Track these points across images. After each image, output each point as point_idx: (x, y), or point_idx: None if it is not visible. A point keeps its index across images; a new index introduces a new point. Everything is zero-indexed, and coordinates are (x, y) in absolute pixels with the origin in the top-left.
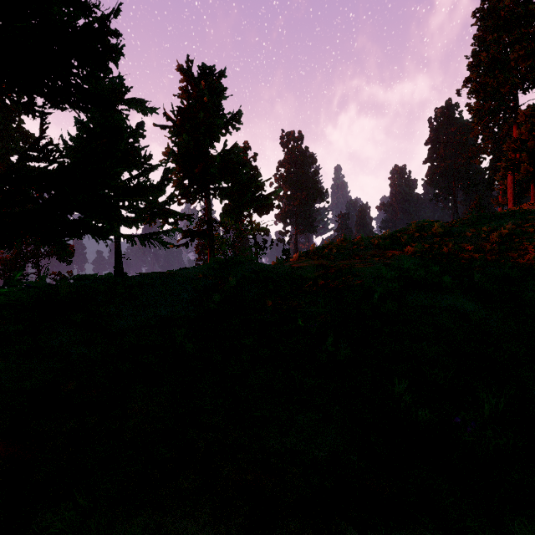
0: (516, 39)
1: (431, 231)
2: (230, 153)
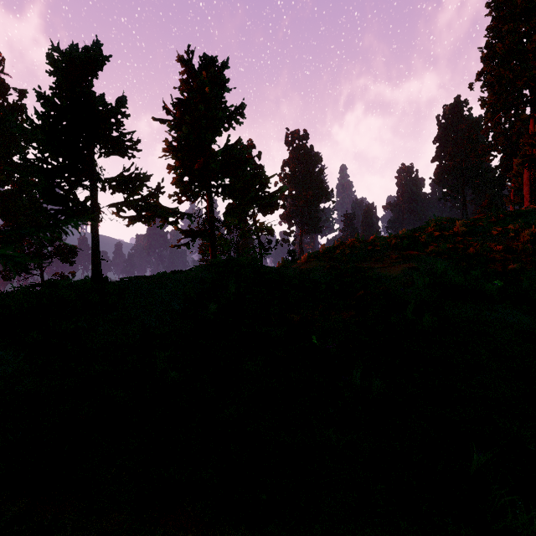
0: (533, 29)
1: (452, 229)
2: (233, 148)
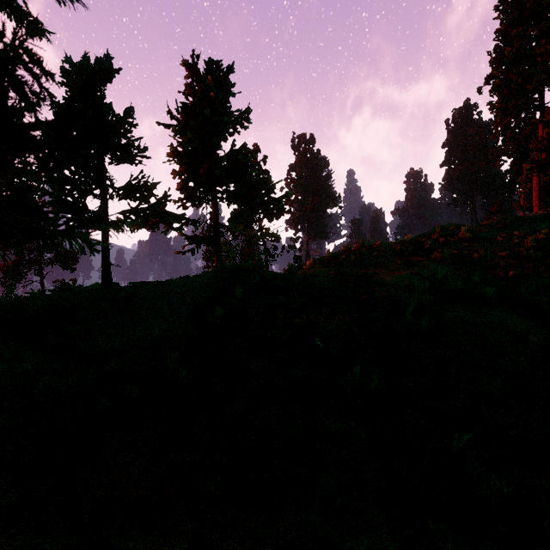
0: (542, 33)
1: (458, 236)
2: (238, 154)
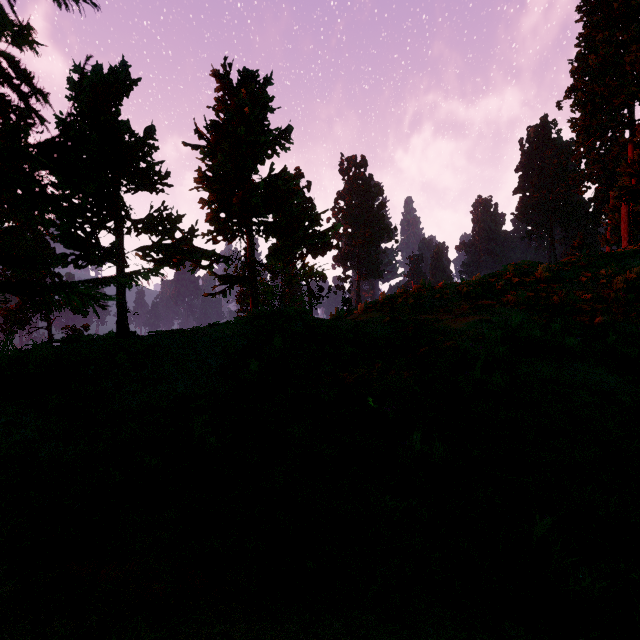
0: (632, 38)
1: (534, 275)
2: (277, 179)
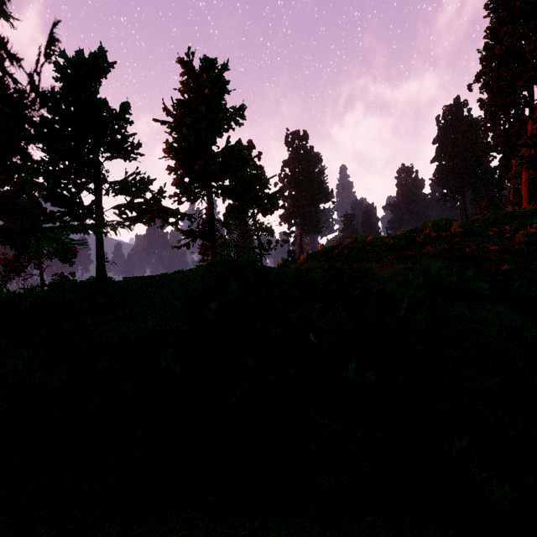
0: (532, 30)
1: (449, 230)
2: (233, 150)
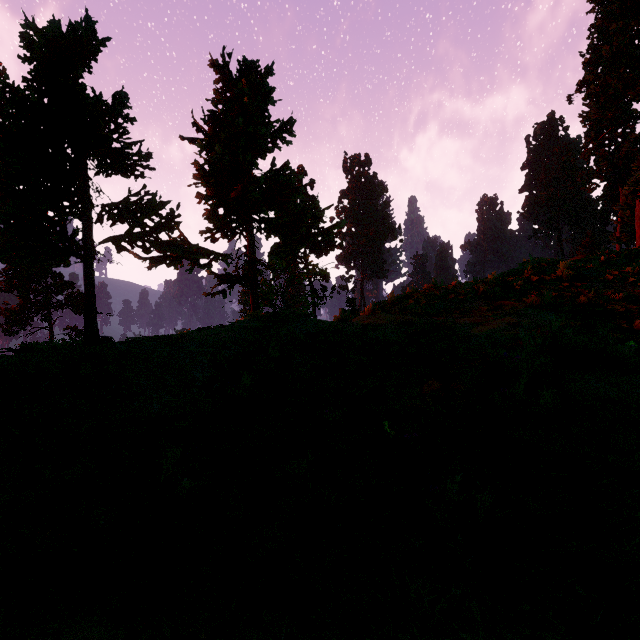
0: None
1: (554, 273)
2: (279, 174)
